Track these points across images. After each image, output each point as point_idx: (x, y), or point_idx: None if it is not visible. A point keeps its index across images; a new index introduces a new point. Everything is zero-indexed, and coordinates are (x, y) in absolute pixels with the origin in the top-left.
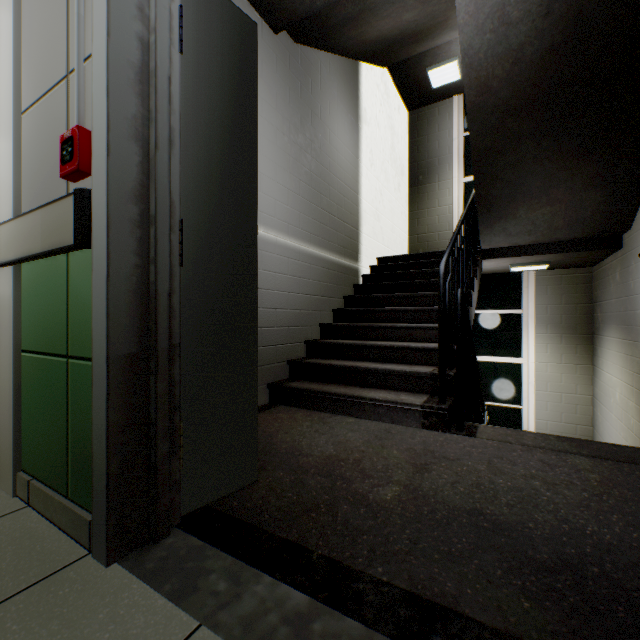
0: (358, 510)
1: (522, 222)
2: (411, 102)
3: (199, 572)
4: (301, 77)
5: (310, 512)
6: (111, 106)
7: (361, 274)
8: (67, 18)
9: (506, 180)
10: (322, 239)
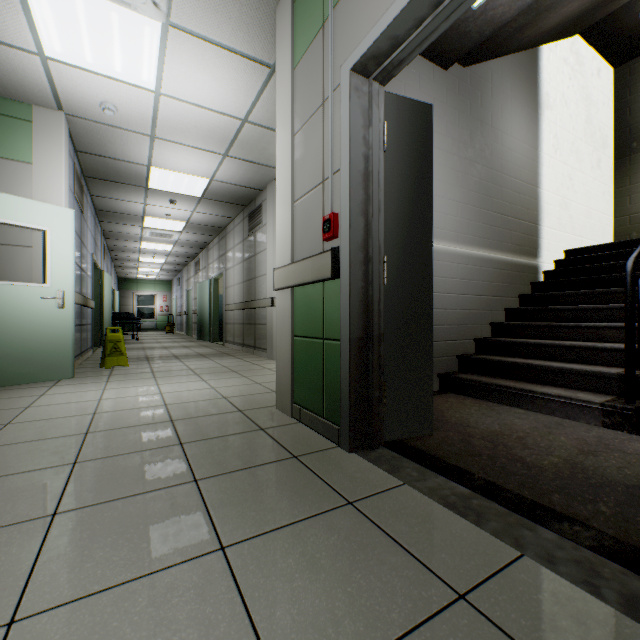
0: (514, 463)
1: None
2: (617, 57)
3: (399, 466)
4: (470, 96)
5: (473, 457)
6: (351, 200)
7: (541, 270)
8: (323, 150)
9: None
10: (493, 241)
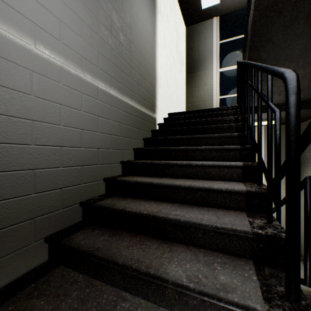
0: None
1: (277, 84)
2: (188, 19)
3: None
4: None
5: None
6: None
7: (157, 123)
8: None
9: (276, 43)
10: (123, 86)
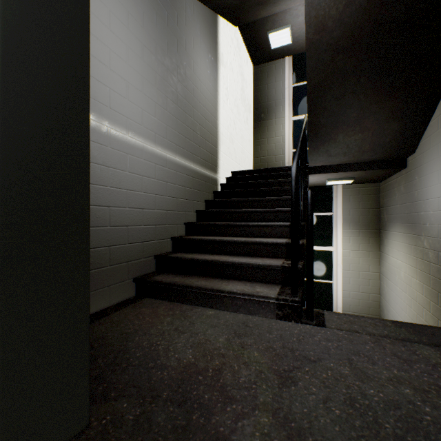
0: None
1: (340, 145)
2: (256, 58)
3: None
4: (168, 8)
5: None
6: None
7: (219, 183)
8: None
9: (331, 110)
10: (187, 151)
